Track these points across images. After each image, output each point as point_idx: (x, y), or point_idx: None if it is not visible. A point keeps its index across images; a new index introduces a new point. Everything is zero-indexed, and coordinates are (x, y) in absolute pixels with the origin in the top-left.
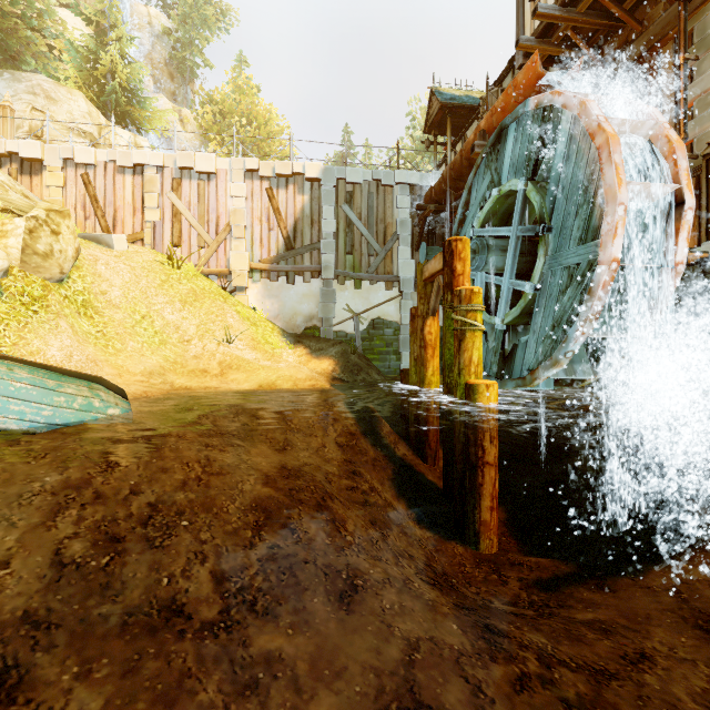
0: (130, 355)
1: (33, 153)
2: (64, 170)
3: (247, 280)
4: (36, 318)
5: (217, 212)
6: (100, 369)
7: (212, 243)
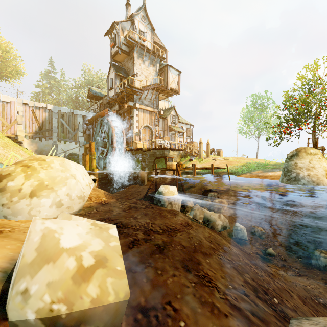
0: None
1: None
2: None
3: (24, 139)
4: None
5: (11, 115)
6: None
7: (8, 125)
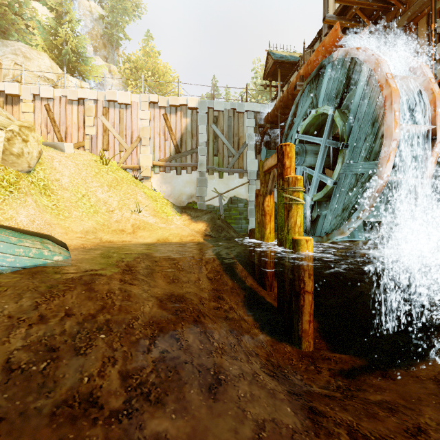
0: (74, 220)
1: (14, 91)
2: (34, 102)
3: (151, 172)
4: (11, 196)
5: (132, 129)
6: (53, 229)
7: (128, 149)
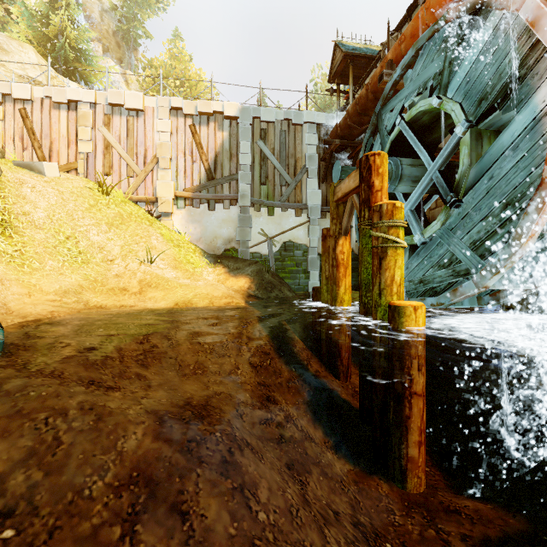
0: (47, 274)
1: None
2: (3, 104)
3: (173, 206)
4: None
5: (145, 145)
6: (5, 289)
7: (140, 173)
